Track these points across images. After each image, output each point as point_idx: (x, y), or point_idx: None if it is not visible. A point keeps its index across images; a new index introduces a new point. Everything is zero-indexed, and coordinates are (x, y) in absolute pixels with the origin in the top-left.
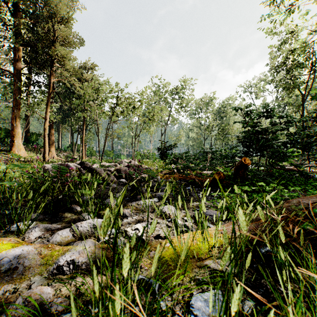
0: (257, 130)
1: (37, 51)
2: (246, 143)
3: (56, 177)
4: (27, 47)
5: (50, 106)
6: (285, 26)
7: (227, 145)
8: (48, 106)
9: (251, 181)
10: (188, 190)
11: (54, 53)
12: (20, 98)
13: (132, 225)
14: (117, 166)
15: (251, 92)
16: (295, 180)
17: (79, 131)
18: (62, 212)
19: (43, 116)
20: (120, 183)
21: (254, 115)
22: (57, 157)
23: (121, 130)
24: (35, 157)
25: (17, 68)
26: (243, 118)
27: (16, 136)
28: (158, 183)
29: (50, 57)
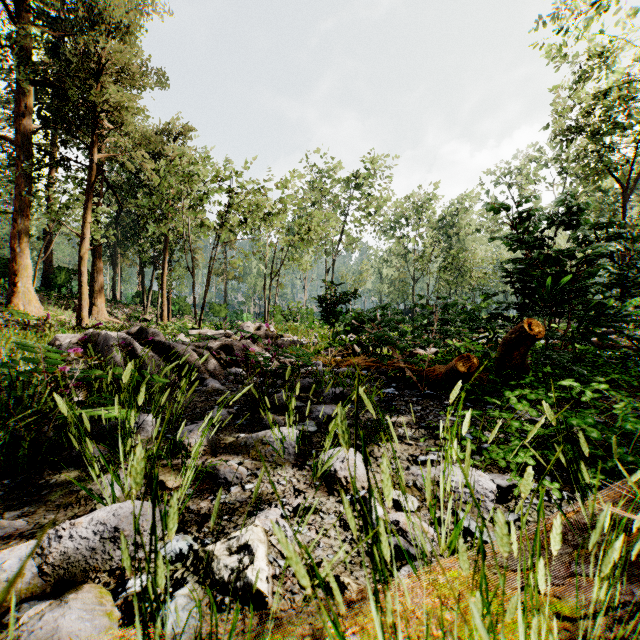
0: (549, 255)
1: (64, 94)
2: (527, 284)
3: (41, 371)
4: (46, 89)
5: (95, 212)
6: (589, 38)
7: (476, 290)
8: (89, 211)
9: (534, 373)
10: (389, 396)
11: (99, 98)
12: (30, 194)
13: (237, 519)
14: (229, 337)
15: (511, 184)
16: (637, 370)
17: (155, 263)
18: (54, 467)
19: (80, 232)
20: (230, 378)
21: (535, 223)
22: (109, 317)
23: (241, 261)
24: (62, 317)
25: (24, 131)
26: (511, 229)
27: (21, 273)
28: (318, 377)
29: (92, 108)
